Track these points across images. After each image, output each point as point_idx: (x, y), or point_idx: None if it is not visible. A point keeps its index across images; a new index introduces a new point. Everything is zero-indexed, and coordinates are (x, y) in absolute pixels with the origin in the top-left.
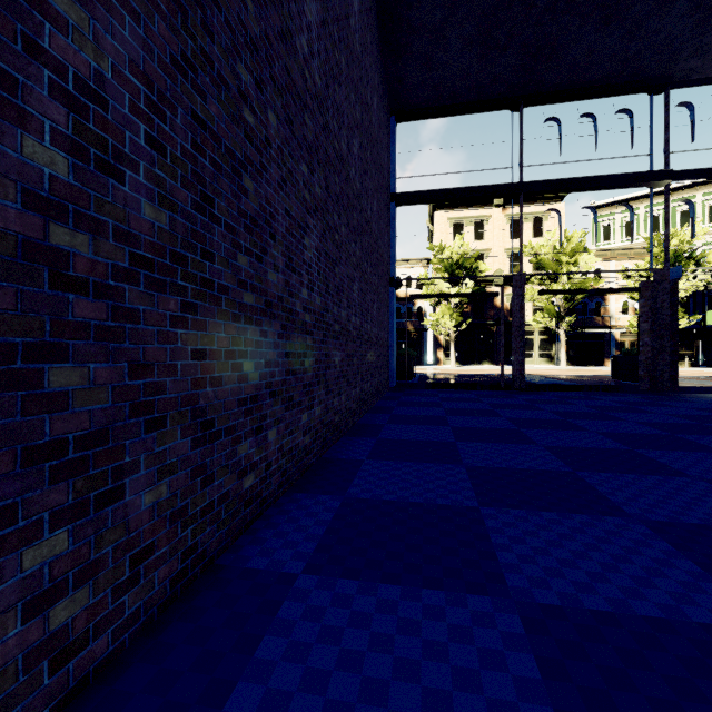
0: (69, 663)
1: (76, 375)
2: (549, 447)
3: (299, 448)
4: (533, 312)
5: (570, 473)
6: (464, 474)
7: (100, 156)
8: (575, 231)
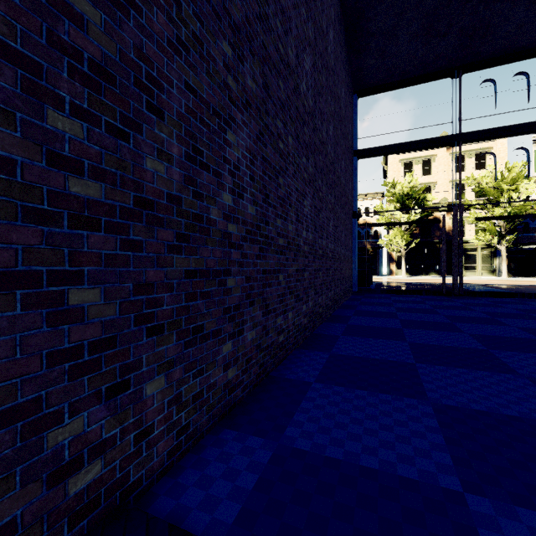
0: (232, 394)
1: (233, 281)
2: (472, 335)
3: (302, 325)
4: (476, 231)
5: (484, 350)
6: (407, 346)
7: (238, 191)
8: (516, 163)
